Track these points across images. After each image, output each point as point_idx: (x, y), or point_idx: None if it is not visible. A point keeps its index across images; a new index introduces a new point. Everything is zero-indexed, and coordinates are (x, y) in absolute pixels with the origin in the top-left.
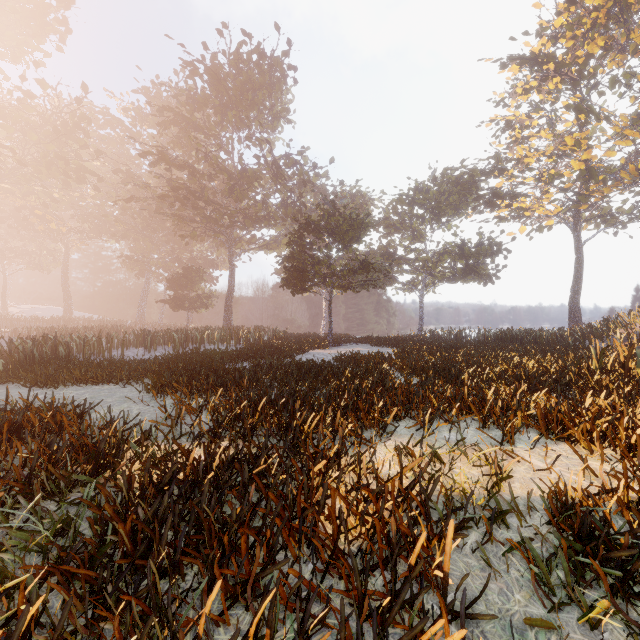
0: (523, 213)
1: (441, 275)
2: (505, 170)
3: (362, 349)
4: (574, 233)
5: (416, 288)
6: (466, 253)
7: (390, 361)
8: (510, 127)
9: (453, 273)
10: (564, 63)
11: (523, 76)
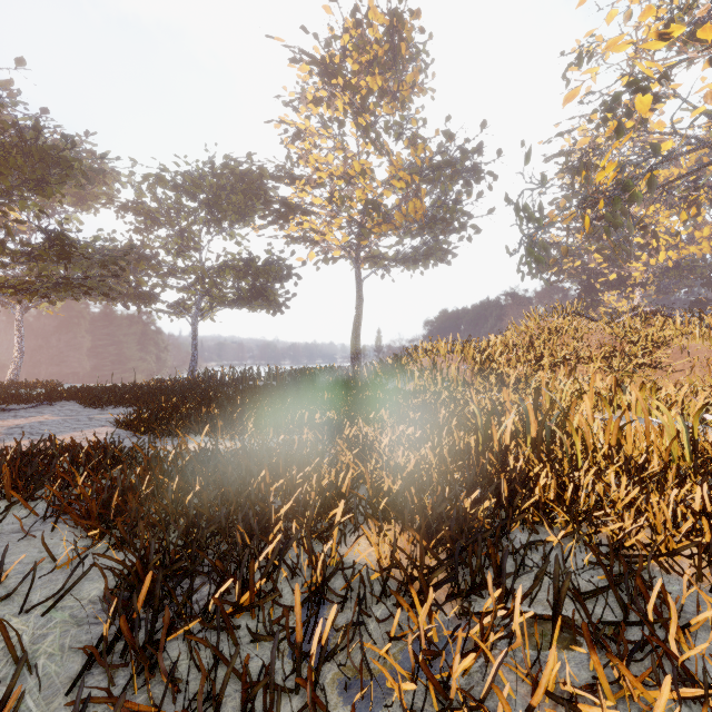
0: (311, 239)
1: (222, 296)
2: (297, 180)
3: (48, 418)
4: (356, 268)
5: (188, 312)
6: (253, 271)
7: (63, 474)
8: (300, 138)
9: (237, 295)
10: (352, 84)
11: (314, 82)
